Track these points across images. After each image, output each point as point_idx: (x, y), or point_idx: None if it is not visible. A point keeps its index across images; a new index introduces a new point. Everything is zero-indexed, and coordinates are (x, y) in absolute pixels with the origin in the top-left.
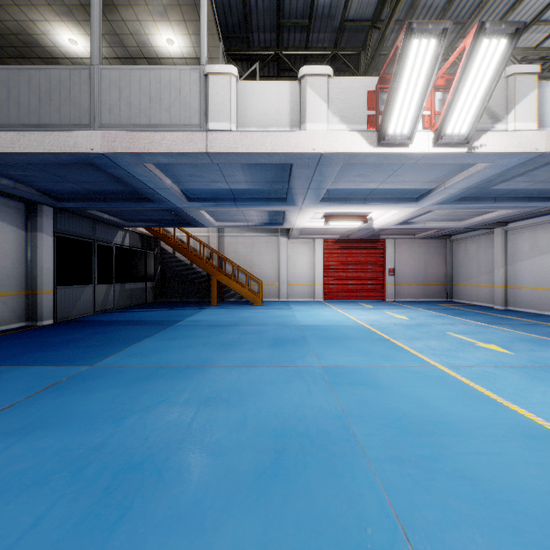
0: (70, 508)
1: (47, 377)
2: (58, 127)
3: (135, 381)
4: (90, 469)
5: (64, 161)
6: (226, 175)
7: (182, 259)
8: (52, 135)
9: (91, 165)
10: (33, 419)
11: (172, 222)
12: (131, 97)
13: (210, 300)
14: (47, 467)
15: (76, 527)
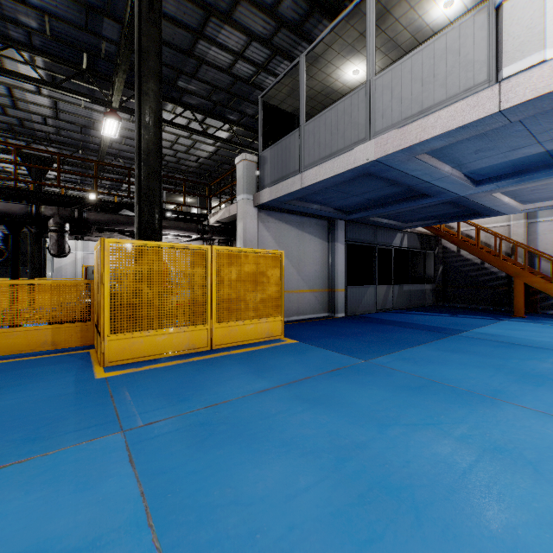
0: (330, 494)
1: (333, 361)
2: (342, 151)
3: (403, 389)
4: (351, 465)
5: (348, 178)
6: (536, 133)
7: (469, 257)
8: (339, 159)
9: (368, 175)
10: (319, 394)
11: (454, 215)
12: (402, 91)
13: (512, 309)
14: (321, 443)
15: (331, 517)
